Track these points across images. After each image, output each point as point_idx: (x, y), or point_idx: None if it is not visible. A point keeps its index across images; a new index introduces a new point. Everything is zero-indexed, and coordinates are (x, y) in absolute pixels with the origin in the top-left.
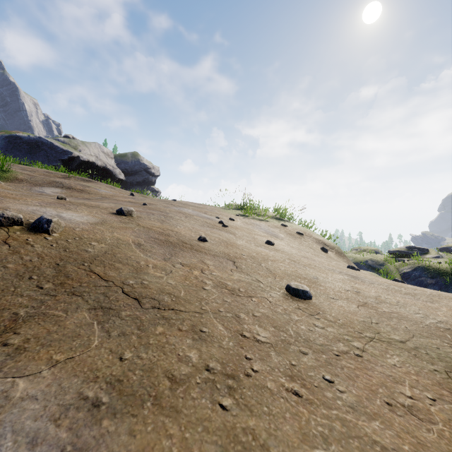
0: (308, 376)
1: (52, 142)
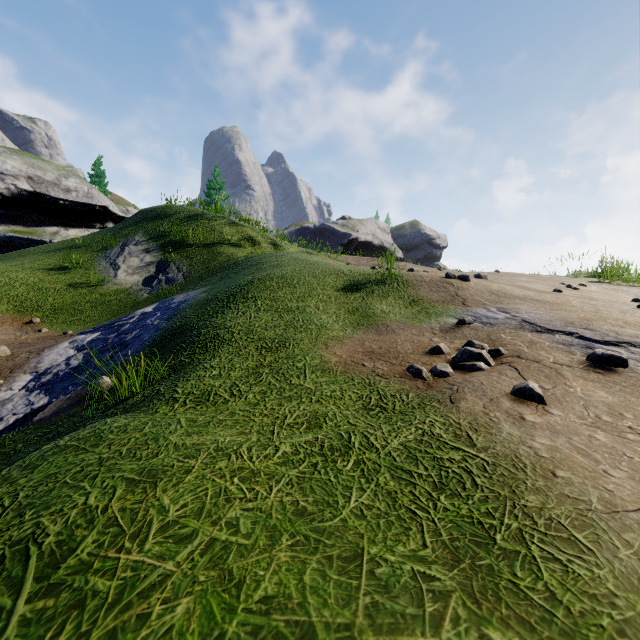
0: (634, 315)
1: (333, 227)
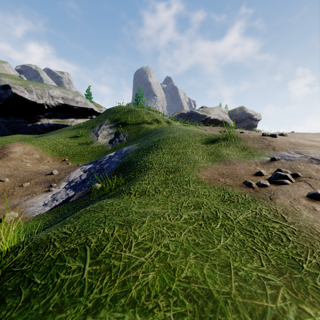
0: None
1: (197, 112)
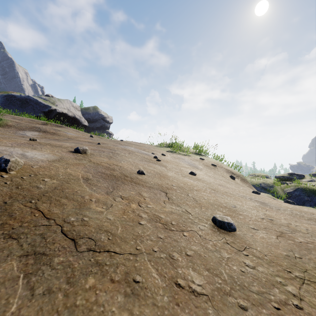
0: None
1: (37, 99)
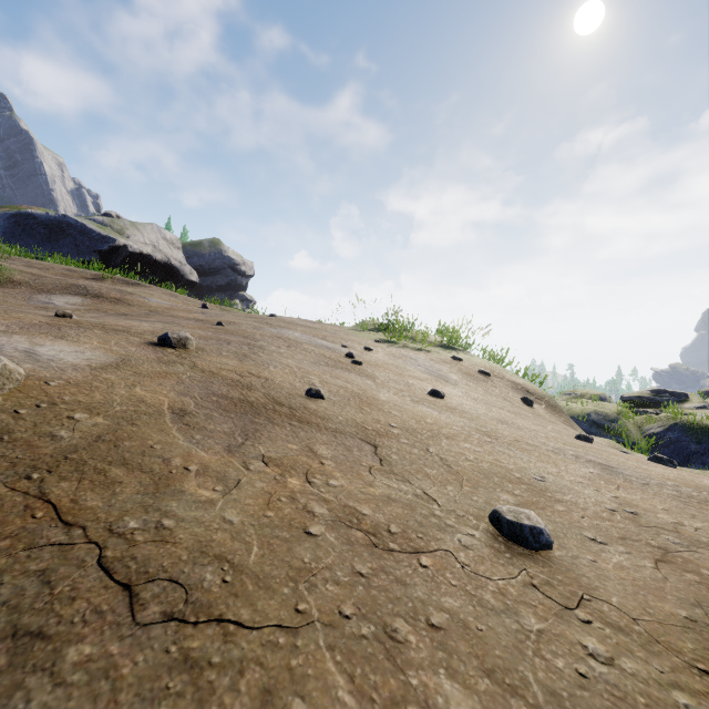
0: None
1: (84, 223)
